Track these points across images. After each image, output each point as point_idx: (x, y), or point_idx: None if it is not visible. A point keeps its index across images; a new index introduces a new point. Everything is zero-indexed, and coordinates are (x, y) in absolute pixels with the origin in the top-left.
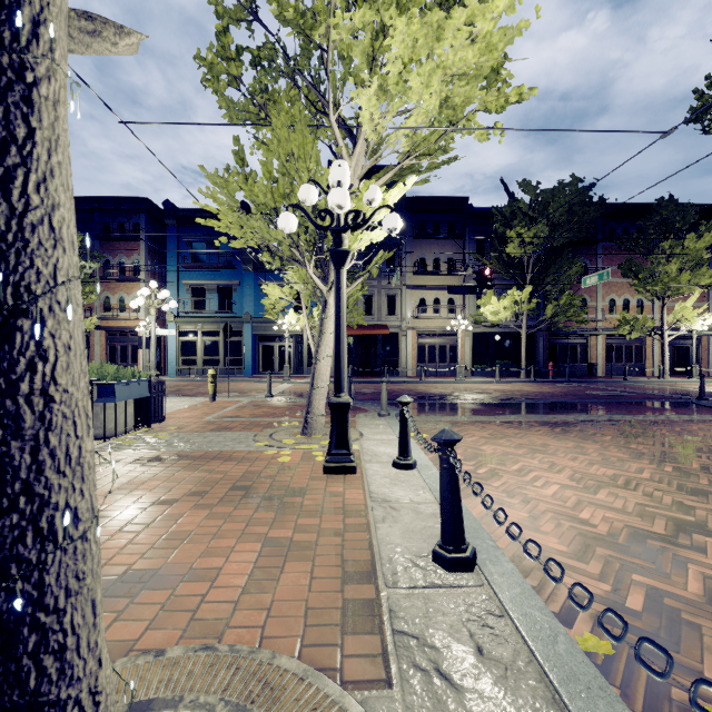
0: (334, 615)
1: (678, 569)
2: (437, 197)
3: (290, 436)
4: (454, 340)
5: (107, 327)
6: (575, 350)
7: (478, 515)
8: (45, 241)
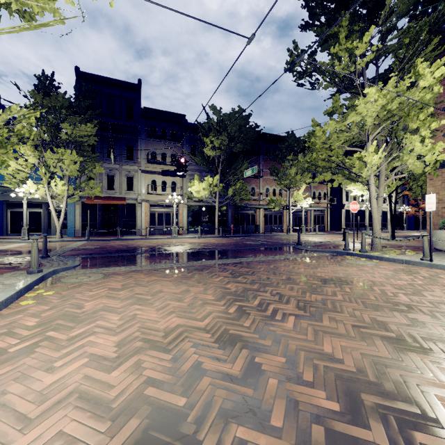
0: None
1: None
2: (164, 111)
3: None
4: (176, 210)
5: None
6: (249, 217)
7: None
8: None
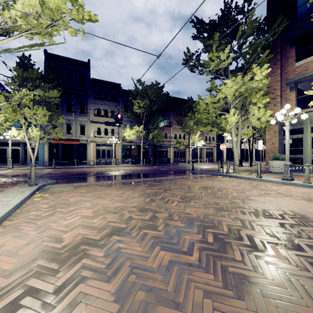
0: None
1: (73, 264)
2: (106, 81)
3: None
4: (114, 148)
5: None
6: (163, 153)
7: None
8: None
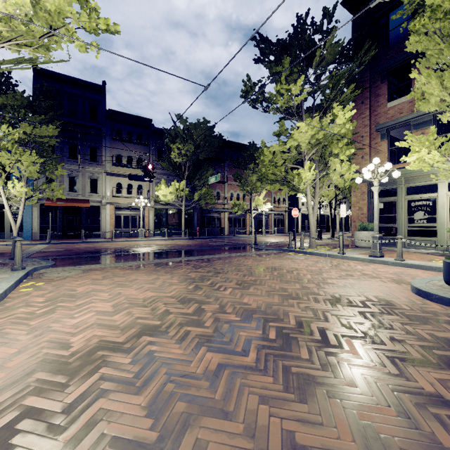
0: None
1: (87, 376)
2: (130, 114)
3: None
4: (142, 213)
5: None
6: (214, 220)
7: None
8: None
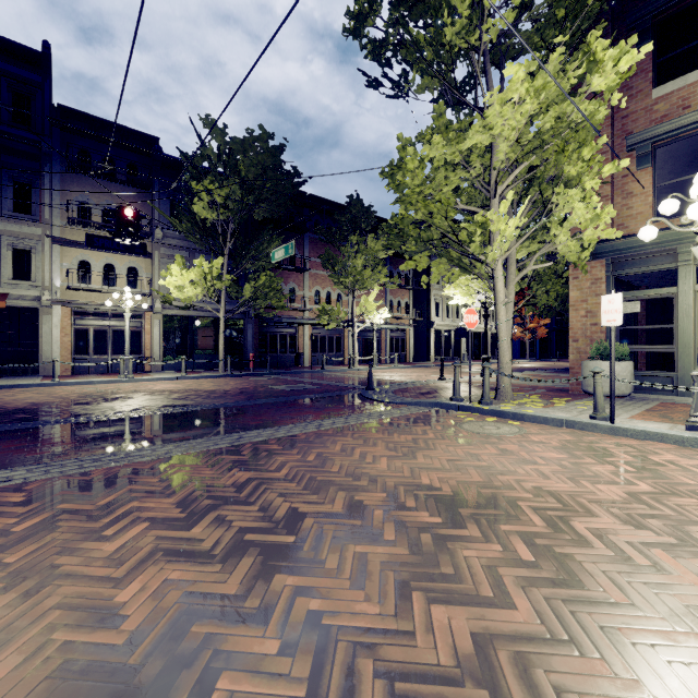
0: None
1: None
2: (109, 122)
3: None
4: (137, 324)
5: None
6: (285, 340)
7: None
8: None
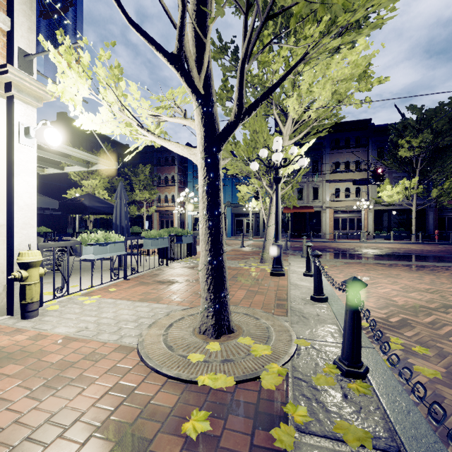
0: (272, 306)
1: (426, 316)
2: (348, 121)
3: (255, 263)
4: (360, 215)
5: (159, 211)
6: None
7: (340, 294)
8: (222, 204)
